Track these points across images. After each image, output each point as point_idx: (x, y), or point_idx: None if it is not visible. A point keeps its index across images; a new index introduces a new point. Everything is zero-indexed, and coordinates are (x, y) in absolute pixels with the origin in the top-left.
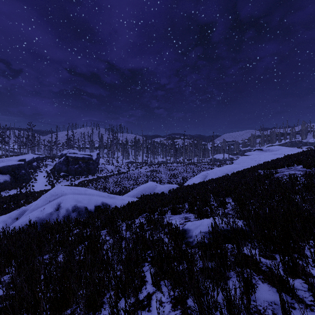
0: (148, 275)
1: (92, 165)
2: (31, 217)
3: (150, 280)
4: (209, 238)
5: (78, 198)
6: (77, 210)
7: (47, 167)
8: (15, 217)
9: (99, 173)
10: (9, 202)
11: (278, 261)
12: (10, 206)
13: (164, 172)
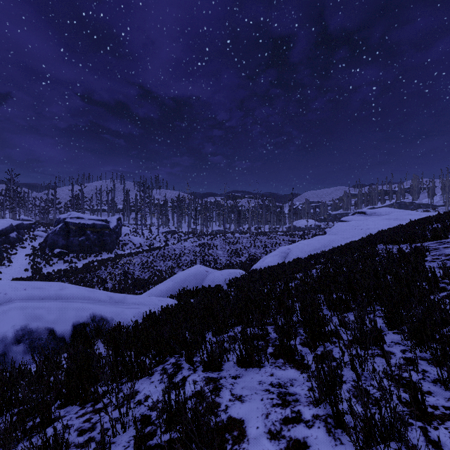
0: None
1: (108, 236)
2: None
3: None
4: None
5: (37, 309)
6: (28, 339)
7: (34, 240)
8: None
9: (119, 248)
10: None
11: None
12: None
13: (220, 247)
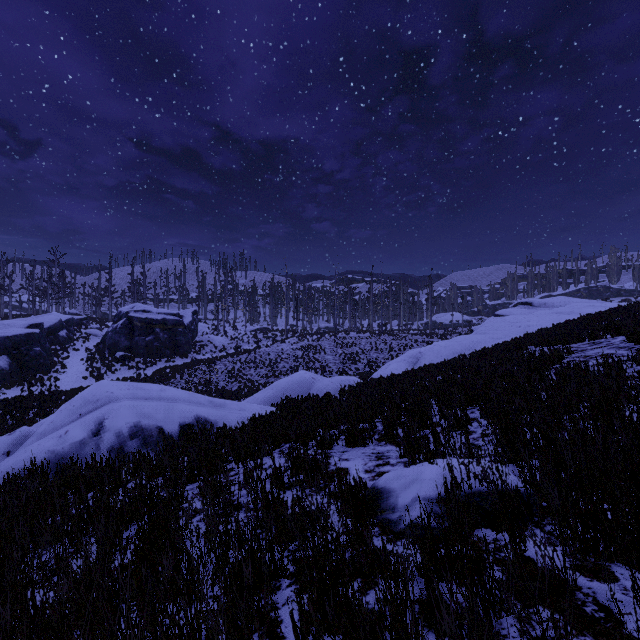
0: (289, 617)
1: (182, 335)
2: (36, 452)
3: (293, 635)
4: (442, 524)
5: (145, 408)
6: (141, 435)
7: (88, 340)
8: (3, 450)
9: (196, 351)
10: (1, 415)
11: (624, 585)
12: (4, 423)
13: (330, 350)
